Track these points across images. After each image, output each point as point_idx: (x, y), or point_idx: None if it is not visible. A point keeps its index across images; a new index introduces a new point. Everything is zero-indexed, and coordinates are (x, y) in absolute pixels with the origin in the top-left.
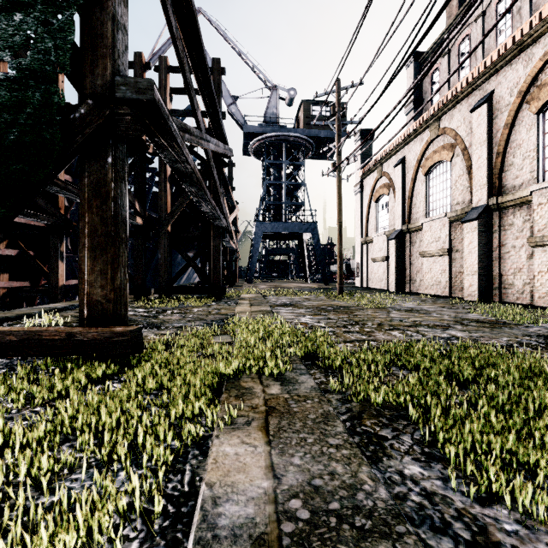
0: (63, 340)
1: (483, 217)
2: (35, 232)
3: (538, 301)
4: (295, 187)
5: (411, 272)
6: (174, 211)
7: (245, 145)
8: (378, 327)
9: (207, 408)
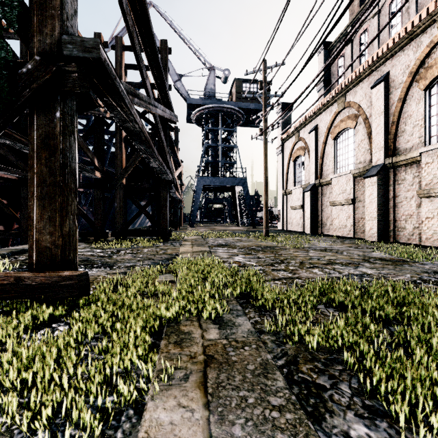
0: (12, 284)
1: (381, 174)
2: (8, 184)
3: (425, 242)
4: (229, 149)
5: (322, 218)
6: (128, 167)
7: (188, 115)
8: (300, 265)
9: (143, 364)
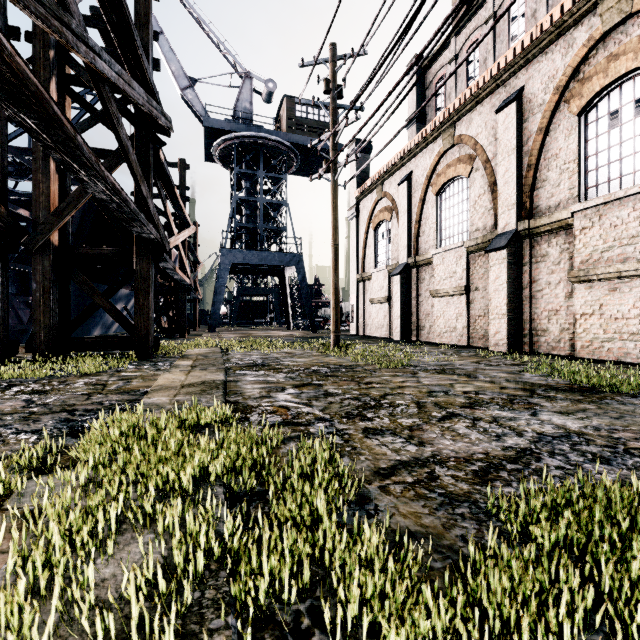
0: None
1: (512, 246)
2: None
3: (580, 352)
4: (275, 208)
5: (419, 316)
6: (63, 210)
7: (207, 147)
8: (420, 412)
9: None
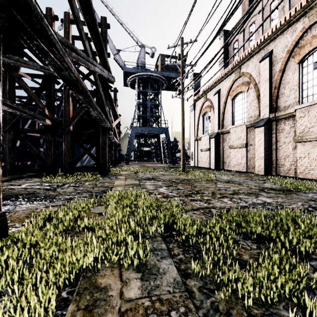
0: None
1: (267, 125)
2: None
3: (299, 175)
4: (155, 107)
5: (223, 157)
6: (74, 117)
7: (125, 80)
8: (212, 195)
9: None
